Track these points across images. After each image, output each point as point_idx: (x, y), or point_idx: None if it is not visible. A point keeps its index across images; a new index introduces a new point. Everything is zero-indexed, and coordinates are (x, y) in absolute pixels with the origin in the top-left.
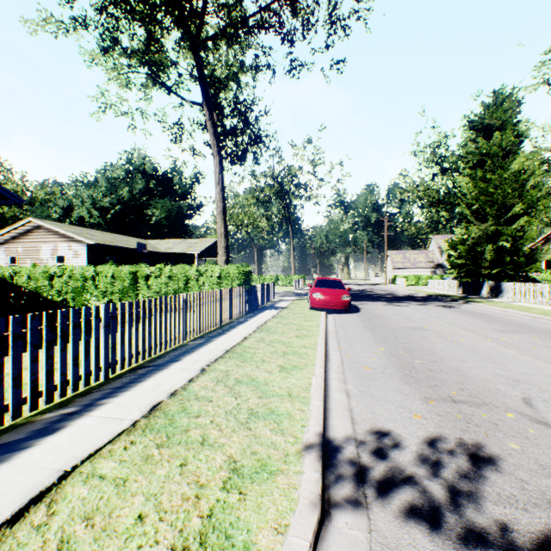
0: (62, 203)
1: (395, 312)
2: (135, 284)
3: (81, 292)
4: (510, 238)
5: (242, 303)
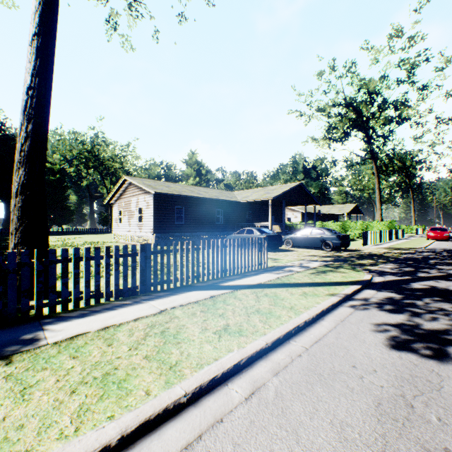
0: None
1: None
2: (344, 229)
3: None
4: None
5: (393, 236)
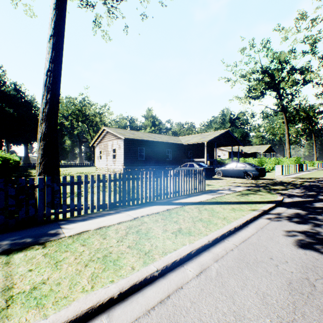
0: None
1: None
2: (261, 163)
3: None
4: None
5: (299, 168)
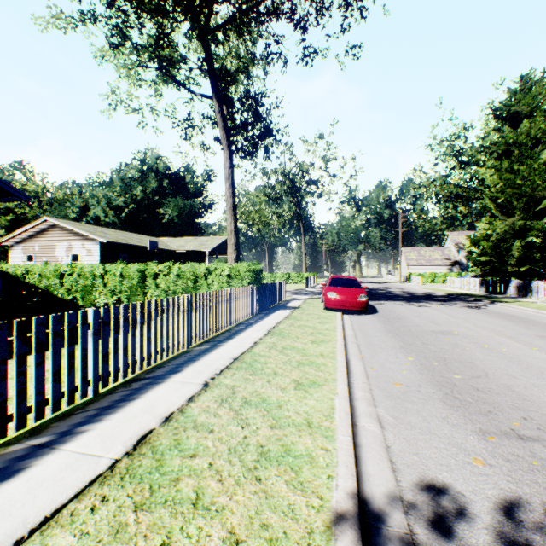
0: (79, 203)
1: (416, 313)
2: (143, 283)
3: (90, 290)
4: (541, 234)
5: (252, 303)
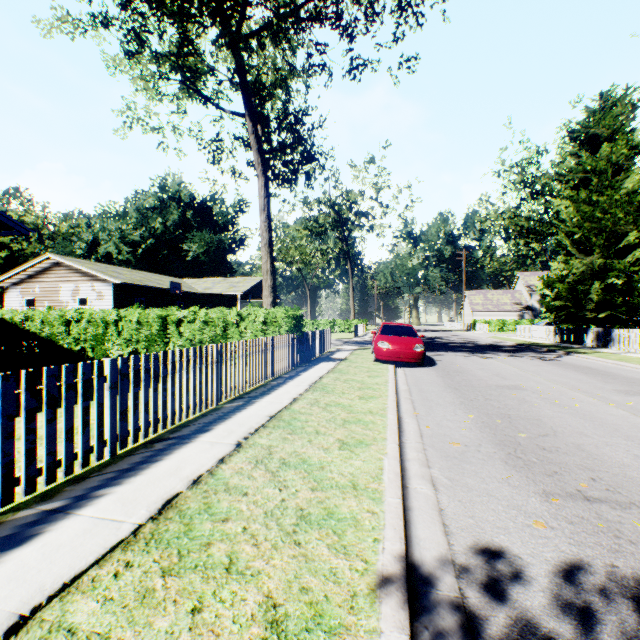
0: (87, 237)
1: (480, 365)
2: (165, 331)
3: (102, 340)
4: (623, 274)
5: (291, 354)
